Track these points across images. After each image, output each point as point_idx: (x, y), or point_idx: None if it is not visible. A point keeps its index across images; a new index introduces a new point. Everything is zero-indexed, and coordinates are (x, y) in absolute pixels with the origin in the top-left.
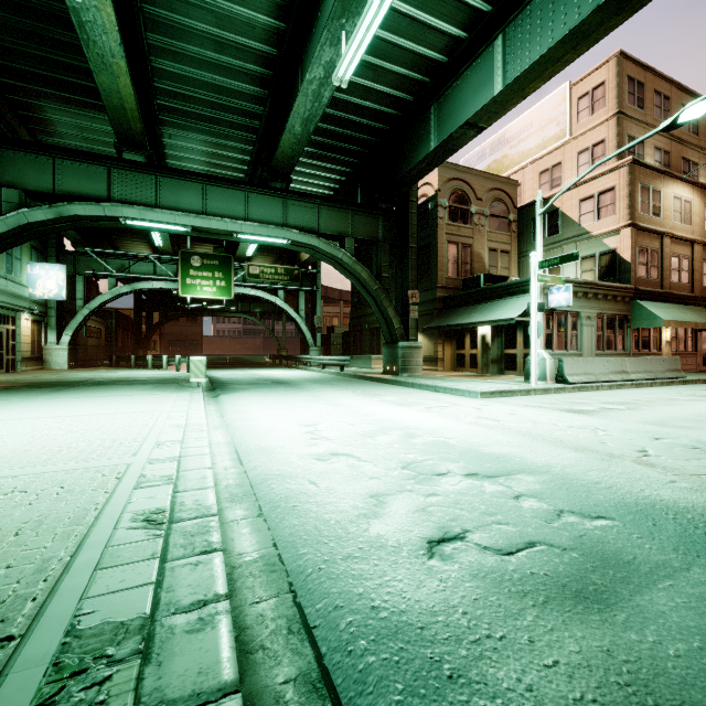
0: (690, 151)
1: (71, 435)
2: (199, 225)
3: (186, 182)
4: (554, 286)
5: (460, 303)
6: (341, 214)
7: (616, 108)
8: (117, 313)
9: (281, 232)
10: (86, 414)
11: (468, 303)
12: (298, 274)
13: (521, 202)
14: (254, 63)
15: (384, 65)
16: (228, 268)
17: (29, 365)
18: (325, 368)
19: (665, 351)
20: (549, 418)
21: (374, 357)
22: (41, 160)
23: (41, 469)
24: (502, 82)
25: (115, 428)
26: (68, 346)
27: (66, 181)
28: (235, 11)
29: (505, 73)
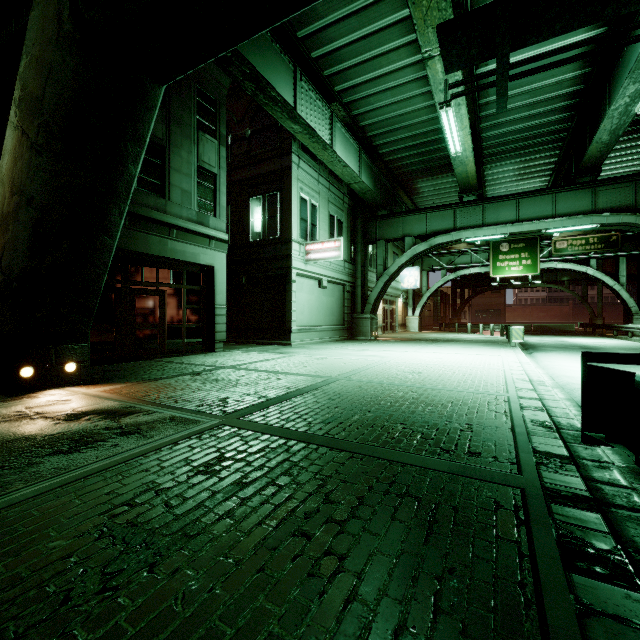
0: None
1: (468, 359)
2: (513, 231)
3: (503, 202)
4: None
5: None
6: None
7: None
8: (440, 292)
9: (589, 219)
10: (464, 353)
11: None
12: (616, 239)
13: None
14: (561, 102)
15: None
16: (534, 248)
17: (400, 329)
18: None
19: None
20: None
21: None
22: (420, 217)
23: (471, 366)
24: None
25: (484, 359)
26: (418, 317)
27: (432, 224)
28: (545, 84)
29: None
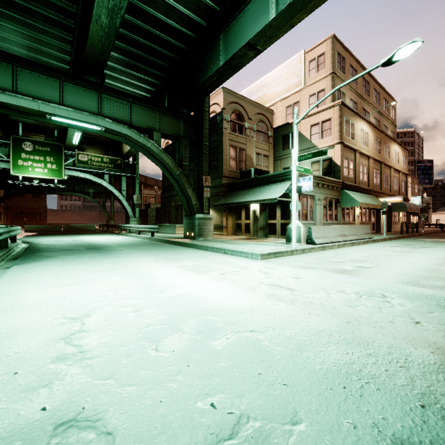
0: (366, 105)
1: None
2: (5, 101)
3: None
4: (301, 177)
5: (238, 188)
6: (150, 113)
7: (331, 70)
8: None
9: (95, 119)
10: None
11: (244, 188)
12: (120, 163)
13: (275, 125)
14: None
15: None
16: (59, 154)
17: None
18: (141, 234)
19: (357, 221)
20: (332, 282)
21: (178, 226)
22: None
23: None
24: (275, 12)
25: None
26: None
27: None
28: None
29: (278, 5)
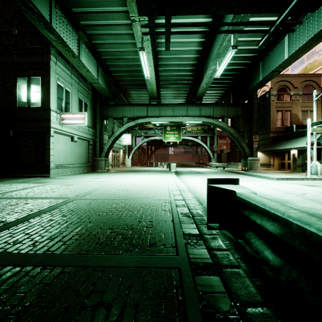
0: None
1: (153, 180)
2: (172, 120)
3: (168, 107)
4: None
5: (282, 139)
6: (222, 108)
7: None
8: (141, 147)
9: (199, 119)
10: (151, 177)
11: (285, 139)
12: (206, 129)
13: None
14: (189, 67)
15: (237, 55)
16: (179, 129)
17: (122, 165)
18: (217, 168)
19: None
20: (291, 186)
21: (239, 164)
22: (131, 108)
23: (154, 184)
24: (287, 54)
25: (160, 180)
26: (131, 159)
27: (137, 113)
28: (184, 56)
29: (289, 50)
